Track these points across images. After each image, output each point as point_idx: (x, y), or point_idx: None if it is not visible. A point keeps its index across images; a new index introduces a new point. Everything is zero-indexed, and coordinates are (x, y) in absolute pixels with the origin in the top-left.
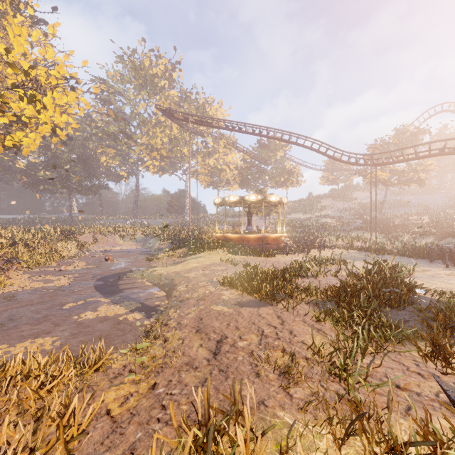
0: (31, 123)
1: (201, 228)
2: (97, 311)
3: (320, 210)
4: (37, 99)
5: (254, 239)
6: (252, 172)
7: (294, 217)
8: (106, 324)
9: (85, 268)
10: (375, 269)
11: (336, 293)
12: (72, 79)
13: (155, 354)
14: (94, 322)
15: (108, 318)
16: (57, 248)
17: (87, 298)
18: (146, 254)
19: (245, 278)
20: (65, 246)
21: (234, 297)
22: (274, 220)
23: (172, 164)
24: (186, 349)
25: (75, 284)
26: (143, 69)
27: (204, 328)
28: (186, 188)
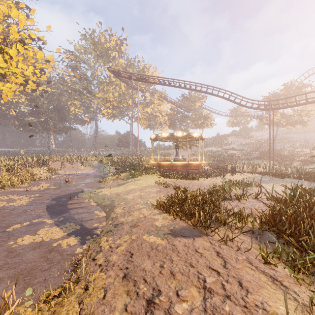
0: (7, 75)
1: (141, 157)
2: (35, 235)
3: (227, 144)
4: (5, 51)
5: (180, 166)
6: (178, 117)
7: (208, 149)
8: (37, 252)
9: (47, 188)
10: (298, 193)
11: (272, 221)
12: (40, 42)
13: (67, 314)
14: (27, 249)
15: (43, 243)
16: (32, 172)
17: (34, 219)
18: (99, 176)
19: (177, 201)
20: (39, 170)
21: (167, 223)
22: (193, 152)
23: (121, 112)
24: (106, 313)
25: (32, 204)
26: (100, 43)
27: (133, 271)
28: (131, 129)
